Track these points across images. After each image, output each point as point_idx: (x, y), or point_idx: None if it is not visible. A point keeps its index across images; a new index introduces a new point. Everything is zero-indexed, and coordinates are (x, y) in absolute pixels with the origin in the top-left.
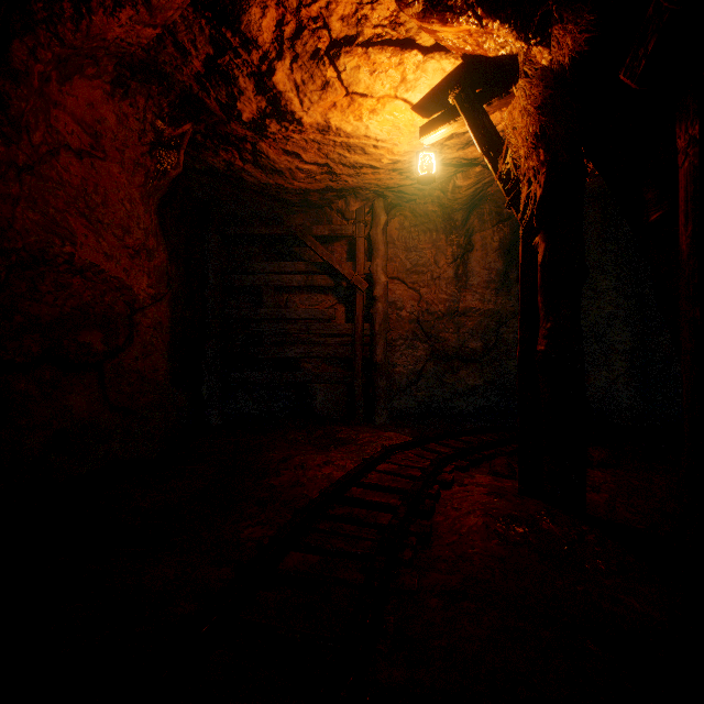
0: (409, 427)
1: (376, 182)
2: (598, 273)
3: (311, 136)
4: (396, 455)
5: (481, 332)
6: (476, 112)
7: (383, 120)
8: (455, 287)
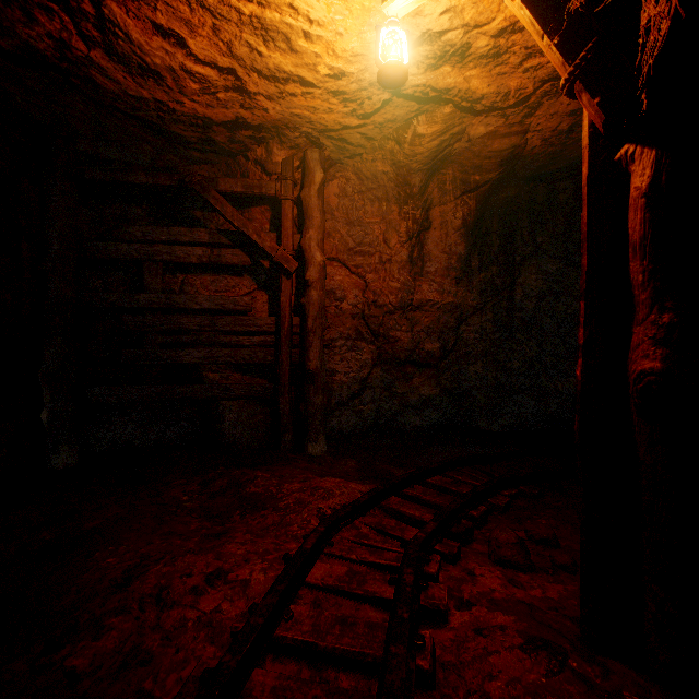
0: (354, 457)
1: (309, 114)
2: (566, 264)
3: None
4: (342, 534)
5: (439, 331)
6: None
7: None
8: (410, 274)
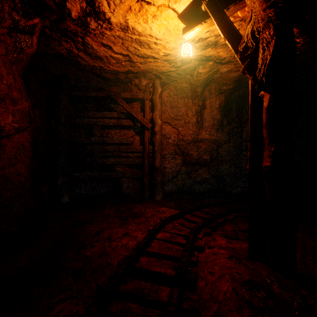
0: (173, 201)
1: (156, 68)
2: None
3: (117, 33)
4: (168, 225)
5: (209, 151)
6: (221, 12)
7: (160, 24)
8: (197, 127)
